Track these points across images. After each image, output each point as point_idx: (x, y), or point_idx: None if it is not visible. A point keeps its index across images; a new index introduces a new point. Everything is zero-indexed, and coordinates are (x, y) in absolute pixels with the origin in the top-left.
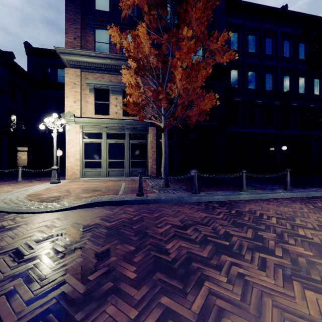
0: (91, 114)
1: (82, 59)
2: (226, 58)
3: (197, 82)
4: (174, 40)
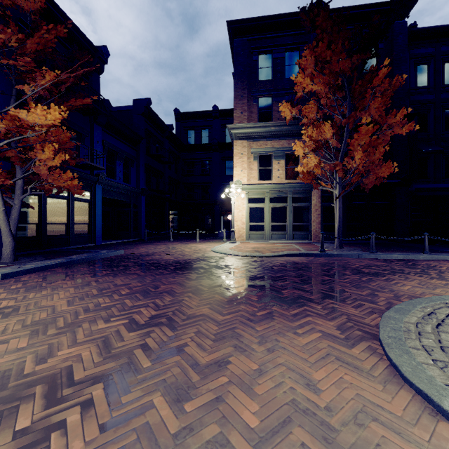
0: (255, 180)
1: (248, 131)
2: (405, 129)
3: (375, 156)
4: (351, 120)
